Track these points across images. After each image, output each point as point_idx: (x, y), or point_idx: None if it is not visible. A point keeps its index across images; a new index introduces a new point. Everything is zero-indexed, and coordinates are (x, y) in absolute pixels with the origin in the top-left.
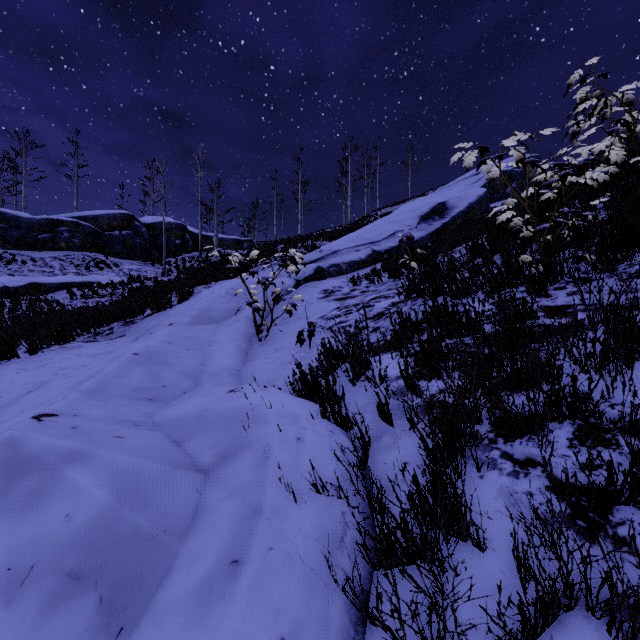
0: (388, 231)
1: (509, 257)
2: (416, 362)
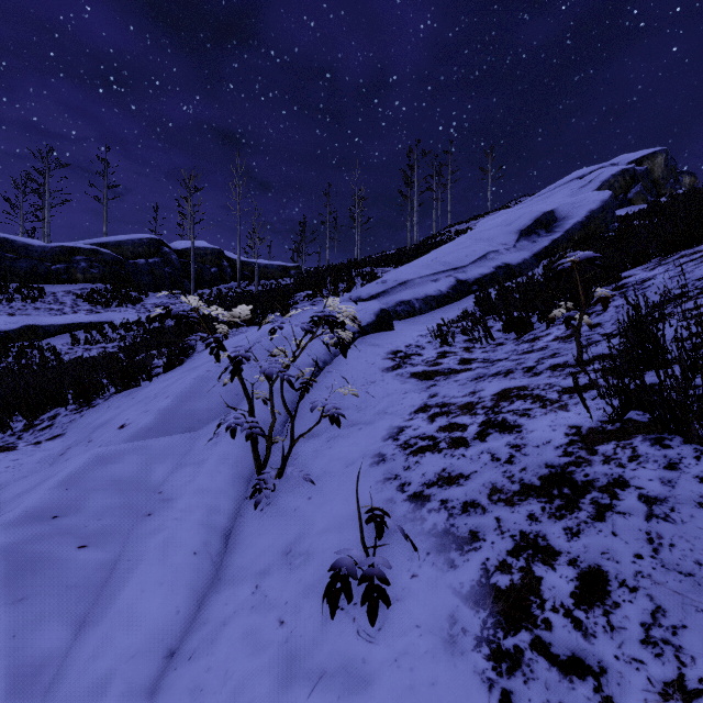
0: (477, 252)
1: None
2: None
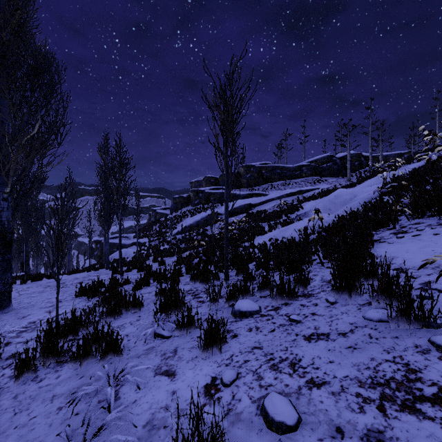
0: None
1: None
2: None
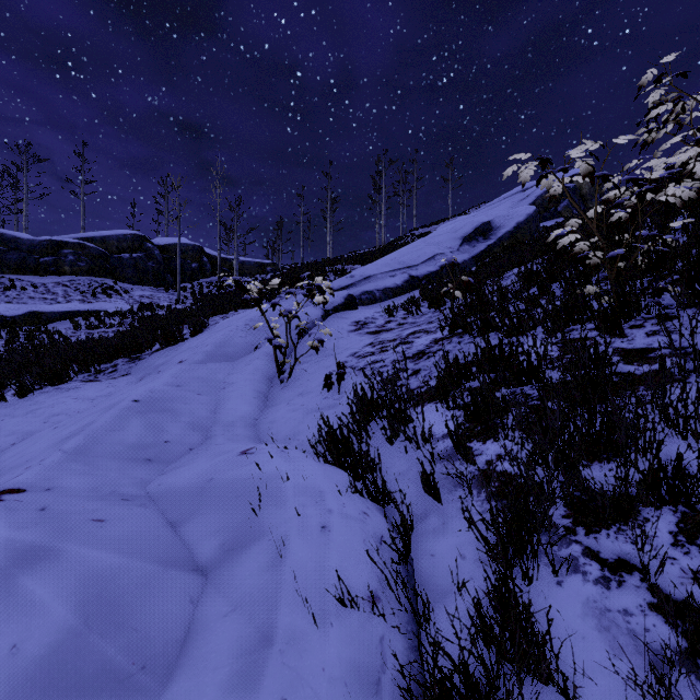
0: (427, 254)
1: (573, 288)
2: (466, 416)
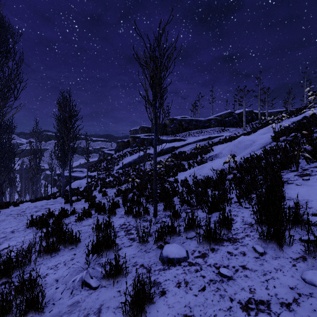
0: None
1: None
2: None
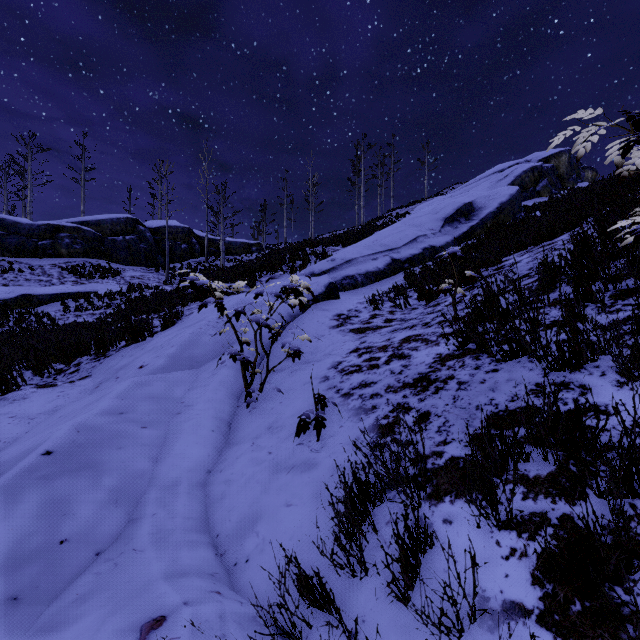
0: (409, 236)
1: None
2: (539, 558)
